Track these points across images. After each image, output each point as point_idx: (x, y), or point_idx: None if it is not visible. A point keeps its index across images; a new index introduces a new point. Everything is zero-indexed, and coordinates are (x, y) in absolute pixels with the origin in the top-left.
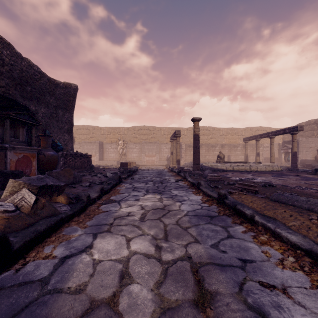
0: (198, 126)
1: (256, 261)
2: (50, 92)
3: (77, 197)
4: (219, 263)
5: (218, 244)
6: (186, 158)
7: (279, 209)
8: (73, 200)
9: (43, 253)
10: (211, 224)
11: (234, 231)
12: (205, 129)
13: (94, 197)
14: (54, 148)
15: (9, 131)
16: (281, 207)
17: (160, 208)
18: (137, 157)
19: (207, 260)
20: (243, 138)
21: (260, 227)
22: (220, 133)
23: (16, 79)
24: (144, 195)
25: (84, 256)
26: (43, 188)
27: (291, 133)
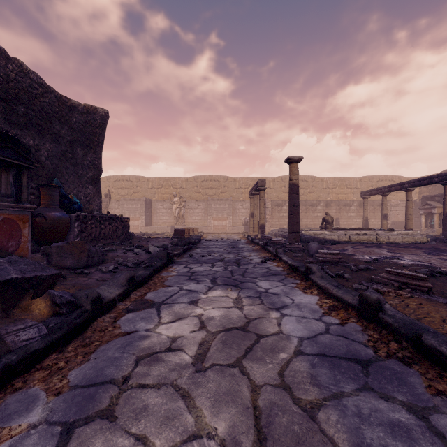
0: (296, 171)
1: None
2: (61, 117)
3: (71, 301)
4: None
5: None
6: (273, 222)
7: None
8: (63, 308)
9: None
10: (376, 396)
11: None
12: (301, 180)
13: (111, 296)
14: (67, 206)
15: None
16: None
17: (238, 327)
18: (200, 221)
19: None
20: (361, 193)
21: None
22: (323, 186)
23: None
24: (207, 290)
25: None
26: None
27: (443, 183)
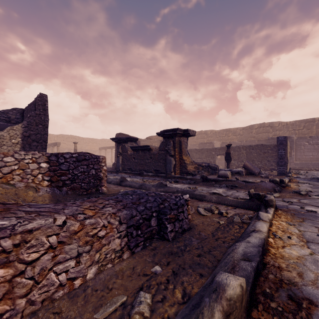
0: (76, 146)
1: None
2: None
3: None
4: None
5: None
6: None
7: None
8: None
9: None
10: None
11: None
12: (73, 138)
13: None
14: None
15: None
16: None
17: None
18: None
19: None
20: (99, 148)
21: None
22: (84, 142)
23: None
24: None
25: None
26: None
27: None
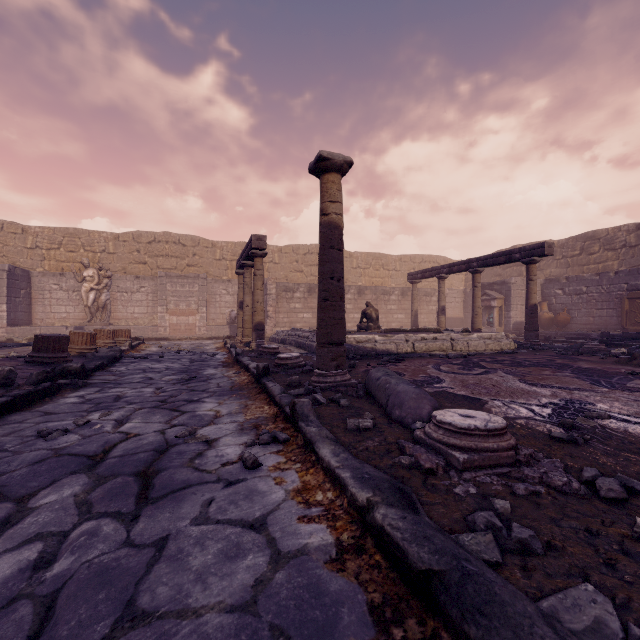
0: (338, 192)
1: None
2: None
3: None
4: None
5: None
6: (279, 318)
7: None
8: None
9: None
10: None
11: None
12: None
13: None
14: None
15: None
16: None
17: None
18: (145, 315)
19: None
20: (409, 274)
21: None
22: (353, 264)
23: None
24: None
25: None
26: None
27: (526, 262)
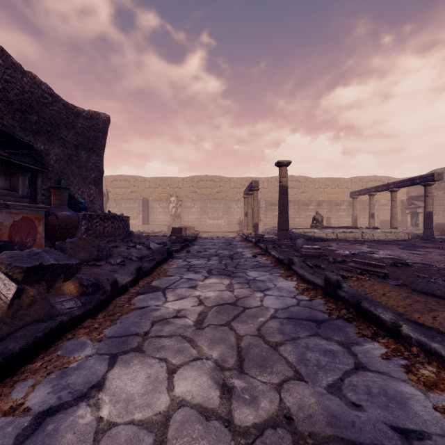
0: (285, 173)
1: (429, 434)
2: (67, 124)
3: (96, 283)
4: (353, 439)
5: (342, 385)
6: (267, 221)
7: (440, 310)
8: (89, 289)
9: (9, 399)
10: (321, 338)
11: (365, 354)
12: (294, 180)
13: (124, 282)
14: (74, 206)
15: (3, 181)
16: (442, 307)
17: (229, 303)
18: (196, 219)
19: (326, 427)
20: (350, 193)
21: (415, 349)
22: (315, 186)
23: (14, 103)
24: (204, 279)
25: (83, 410)
26: (34, 271)
27: (423, 185)
